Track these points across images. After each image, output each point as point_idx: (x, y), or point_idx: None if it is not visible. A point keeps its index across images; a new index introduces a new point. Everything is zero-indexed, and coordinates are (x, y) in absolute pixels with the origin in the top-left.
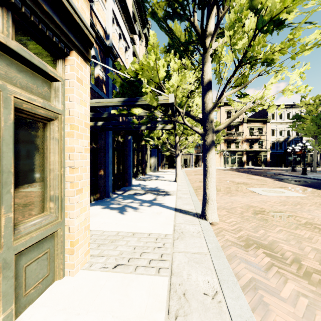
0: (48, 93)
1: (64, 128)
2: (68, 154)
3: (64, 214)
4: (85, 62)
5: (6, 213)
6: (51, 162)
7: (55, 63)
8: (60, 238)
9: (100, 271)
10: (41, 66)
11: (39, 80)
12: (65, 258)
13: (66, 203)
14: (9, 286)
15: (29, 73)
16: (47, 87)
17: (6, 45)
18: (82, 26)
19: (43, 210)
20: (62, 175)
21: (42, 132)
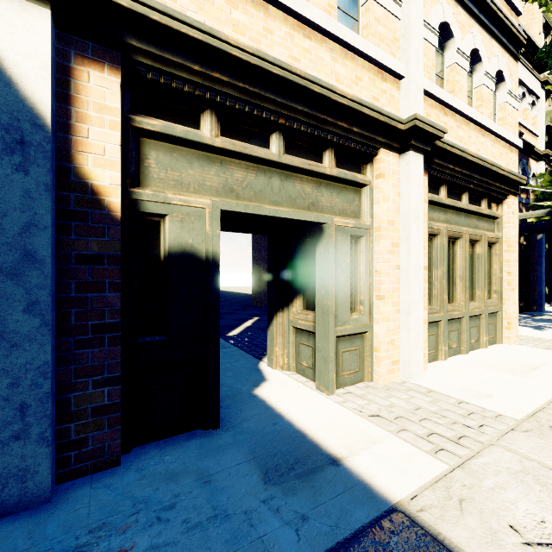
0: (494, 227)
1: (502, 247)
2: (505, 264)
3: (502, 303)
4: (515, 197)
5: (485, 292)
6: (494, 269)
7: (497, 208)
8: (500, 317)
9: (531, 347)
10: (494, 215)
11: (491, 222)
12: (503, 332)
13: (504, 296)
14: (486, 327)
15: (488, 221)
16: (493, 224)
17: (485, 214)
18: (519, 181)
19: (489, 298)
20: (501, 277)
21: (489, 251)
